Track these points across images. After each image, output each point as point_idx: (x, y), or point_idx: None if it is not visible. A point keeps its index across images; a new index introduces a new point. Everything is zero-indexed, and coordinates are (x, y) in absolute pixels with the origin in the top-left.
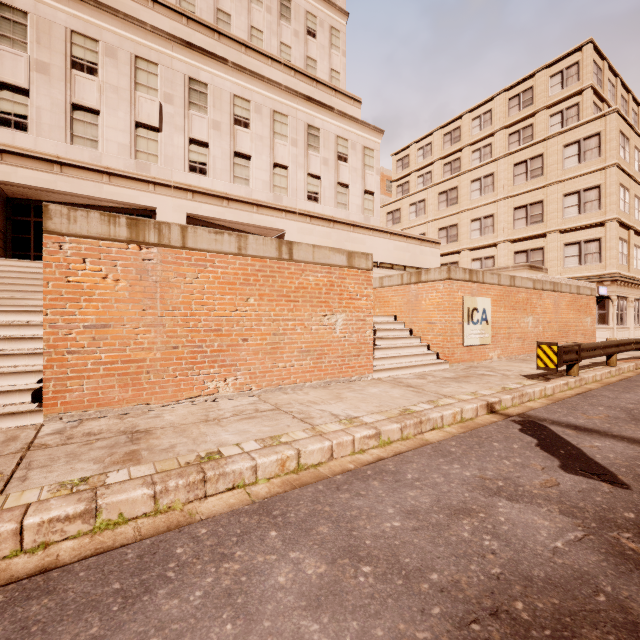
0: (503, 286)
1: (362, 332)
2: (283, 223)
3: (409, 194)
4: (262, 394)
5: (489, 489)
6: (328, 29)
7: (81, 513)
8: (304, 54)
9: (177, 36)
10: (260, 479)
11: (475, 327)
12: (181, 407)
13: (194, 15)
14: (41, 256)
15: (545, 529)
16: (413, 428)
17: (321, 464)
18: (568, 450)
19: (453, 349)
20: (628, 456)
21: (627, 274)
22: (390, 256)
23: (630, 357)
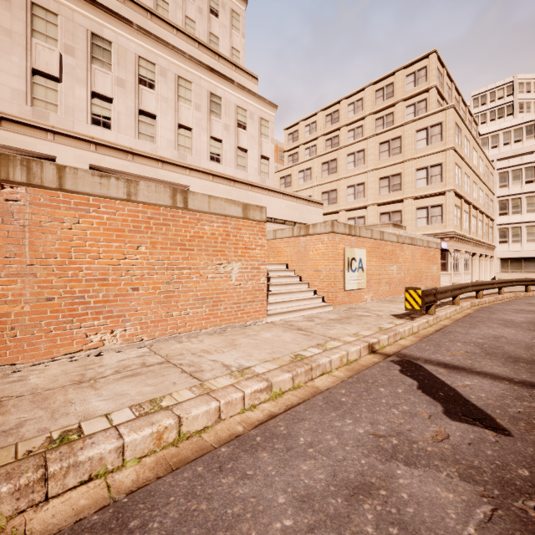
0: (375, 240)
1: (257, 279)
2: (187, 179)
3: (298, 163)
4: (154, 344)
5: (385, 451)
6: (229, 11)
7: None
8: (207, 30)
9: None
10: (129, 460)
11: (353, 274)
12: (56, 365)
13: None
14: None
15: (452, 506)
16: (304, 375)
17: (207, 429)
18: (446, 392)
19: (336, 293)
20: (496, 395)
21: (460, 232)
22: (283, 213)
23: (466, 297)
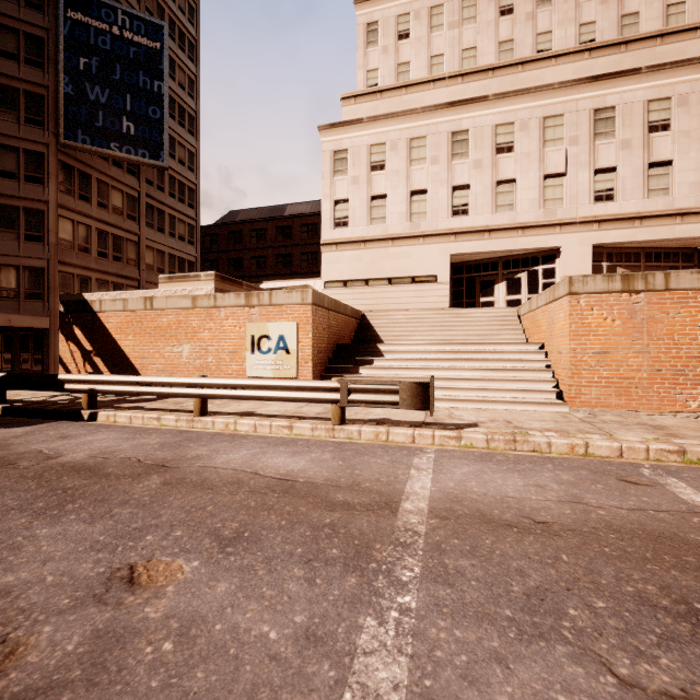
0: None
1: None
2: None
3: None
4: None
5: None
6: None
7: (676, 451)
8: None
9: (582, 77)
10: None
11: None
12: (666, 418)
13: (596, 43)
14: (469, 302)
15: None
16: None
17: None
18: None
19: None
20: None
21: None
22: None
23: None
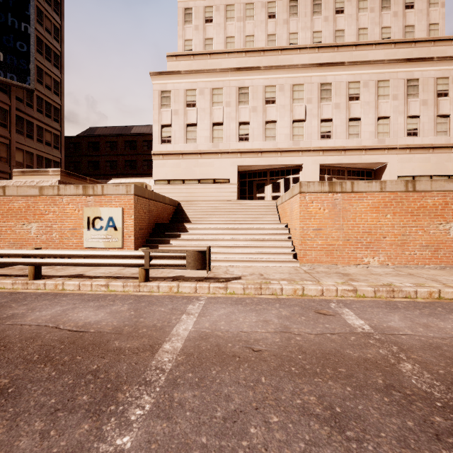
0: None
1: None
2: (385, 158)
3: None
4: (395, 268)
5: None
6: None
7: (352, 290)
8: (402, 26)
9: (314, 63)
10: (418, 297)
11: None
12: (352, 268)
13: (322, 44)
14: (250, 196)
15: None
16: None
17: None
18: None
19: None
20: None
21: None
22: None
23: None
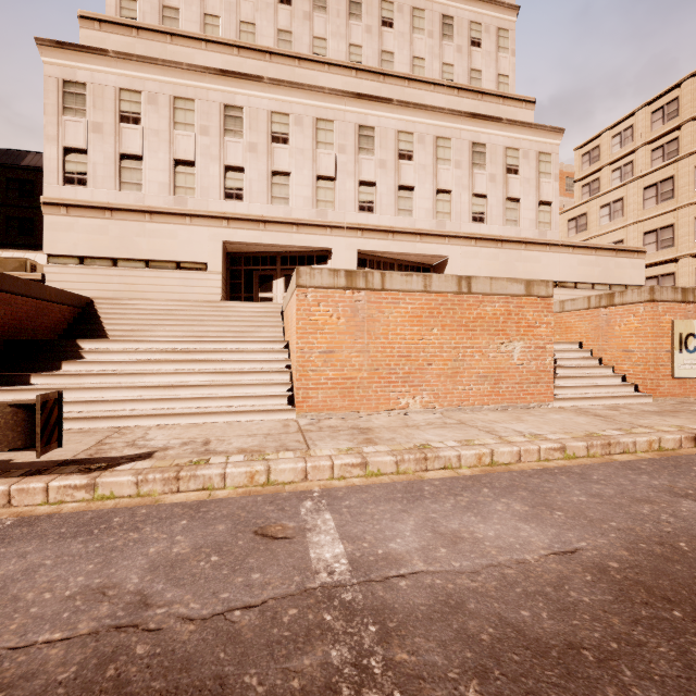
0: None
1: (541, 360)
2: (446, 249)
3: (599, 194)
4: (444, 412)
5: (676, 493)
6: (494, 32)
7: (359, 464)
8: (467, 68)
9: (349, 91)
10: (463, 466)
11: (691, 356)
12: (382, 416)
13: (362, 65)
14: (248, 297)
15: None
16: (600, 448)
17: (510, 464)
18: None
19: (658, 381)
20: None
21: None
22: (573, 273)
23: None
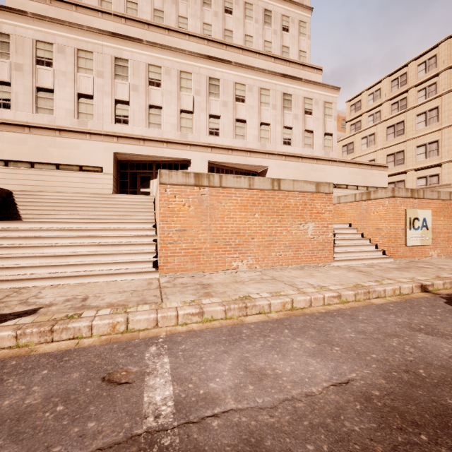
0: (442, 200)
1: (326, 235)
2: (266, 162)
3: (361, 130)
4: (262, 271)
5: (413, 328)
6: (297, 23)
7: (197, 313)
8: (280, 45)
9: (202, 54)
10: (272, 311)
11: (416, 232)
12: (220, 275)
13: (211, 37)
14: (133, 191)
15: (447, 348)
16: (363, 295)
17: (305, 308)
18: None
19: (396, 248)
20: None
21: None
22: (345, 179)
23: None
